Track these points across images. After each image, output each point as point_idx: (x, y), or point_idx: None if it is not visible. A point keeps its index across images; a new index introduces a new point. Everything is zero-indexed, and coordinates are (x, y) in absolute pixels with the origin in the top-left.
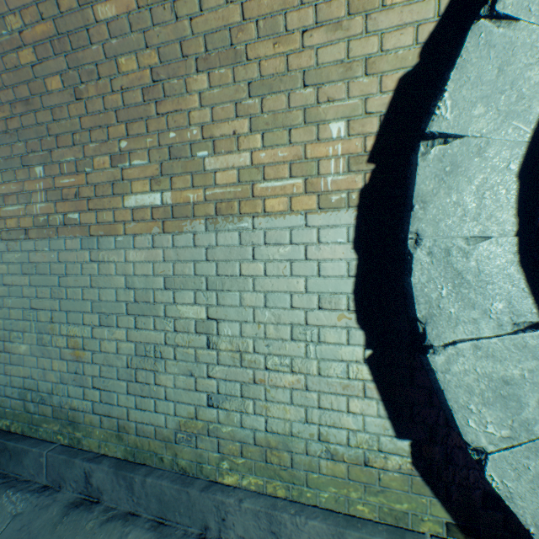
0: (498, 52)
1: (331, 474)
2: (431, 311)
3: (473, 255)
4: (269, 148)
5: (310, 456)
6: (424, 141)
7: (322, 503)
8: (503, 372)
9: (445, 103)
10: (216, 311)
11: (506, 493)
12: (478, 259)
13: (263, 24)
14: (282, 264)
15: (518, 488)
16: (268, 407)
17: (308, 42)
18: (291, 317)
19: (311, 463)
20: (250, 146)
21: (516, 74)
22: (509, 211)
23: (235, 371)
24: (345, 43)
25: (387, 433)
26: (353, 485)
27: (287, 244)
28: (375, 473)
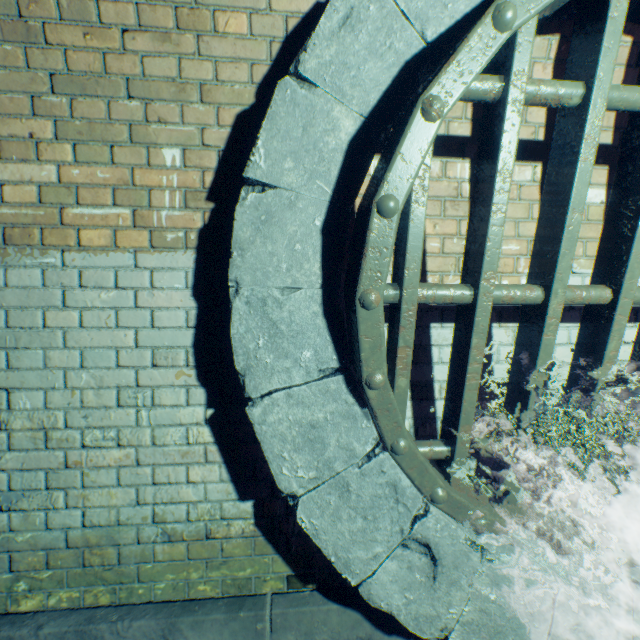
0: (302, 112)
1: (169, 559)
2: (250, 362)
3: (287, 305)
4: (86, 165)
5: (143, 545)
6: (246, 186)
7: (158, 596)
8: (311, 417)
9: (259, 150)
10: (6, 377)
11: (314, 531)
12: (291, 310)
13: (67, 4)
14: (106, 313)
15: (323, 524)
16: (87, 495)
17: (131, 45)
18: (119, 378)
19: (144, 552)
20: (57, 158)
21: (318, 137)
22: (316, 265)
23: (38, 456)
24: (177, 60)
25: (231, 497)
26: (194, 565)
27: (112, 288)
28: (218, 545)
